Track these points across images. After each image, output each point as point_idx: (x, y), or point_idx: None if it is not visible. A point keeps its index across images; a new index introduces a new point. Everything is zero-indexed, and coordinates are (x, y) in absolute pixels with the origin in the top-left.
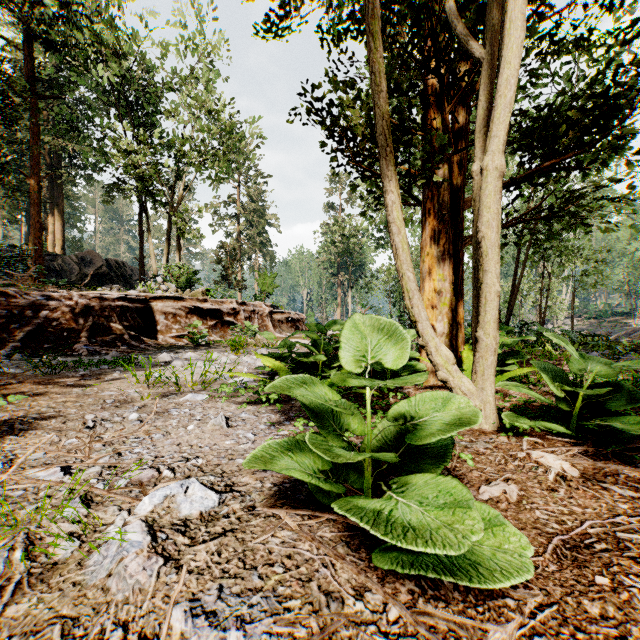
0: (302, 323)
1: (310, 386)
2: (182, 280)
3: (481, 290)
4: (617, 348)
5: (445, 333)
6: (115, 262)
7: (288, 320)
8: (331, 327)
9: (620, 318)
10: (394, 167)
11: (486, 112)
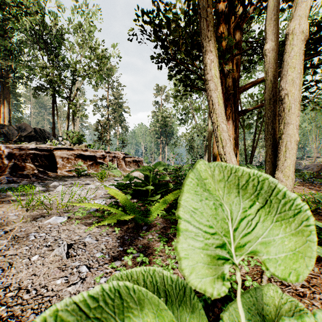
0: (141, 163)
1: (113, 318)
2: (75, 139)
3: (281, 139)
4: (306, 176)
5: None
6: (39, 129)
7: (133, 161)
8: (156, 167)
9: (297, 160)
10: (213, 29)
11: (276, 3)
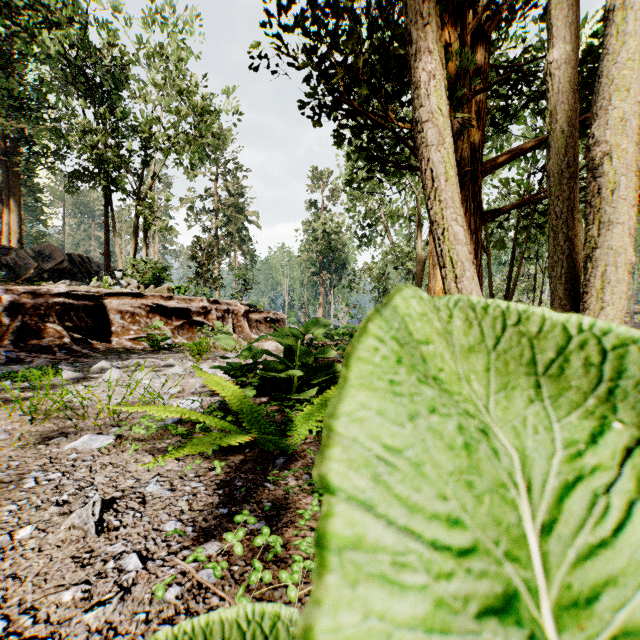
0: (282, 323)
1: None
2: (148, 276)
3: (592, 262)
4: None
5: None
6: (79, 257)
7: (267, 320)
8: (310, 329)
9: None
10: None
11: None
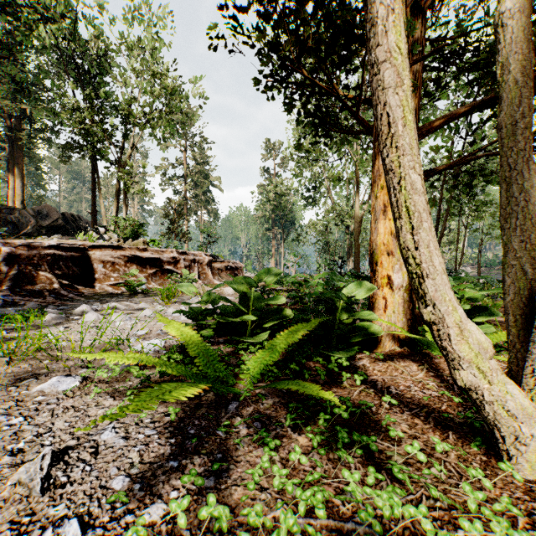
0: (240, 271)
1: None
2: (128, 231)
3: None
4: None
5: (404, 286)
6: (71, 216)
7: (227, 268)
8: (262, 278)
9: None
10: None
11: None
